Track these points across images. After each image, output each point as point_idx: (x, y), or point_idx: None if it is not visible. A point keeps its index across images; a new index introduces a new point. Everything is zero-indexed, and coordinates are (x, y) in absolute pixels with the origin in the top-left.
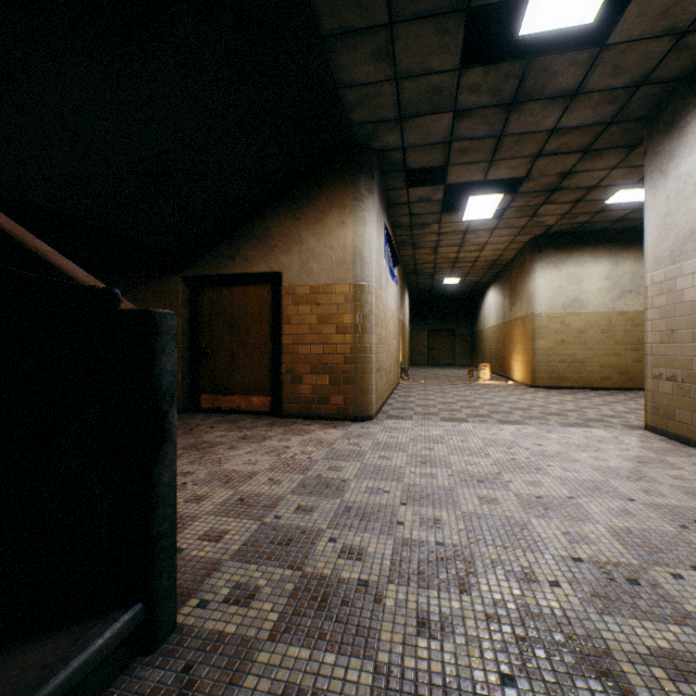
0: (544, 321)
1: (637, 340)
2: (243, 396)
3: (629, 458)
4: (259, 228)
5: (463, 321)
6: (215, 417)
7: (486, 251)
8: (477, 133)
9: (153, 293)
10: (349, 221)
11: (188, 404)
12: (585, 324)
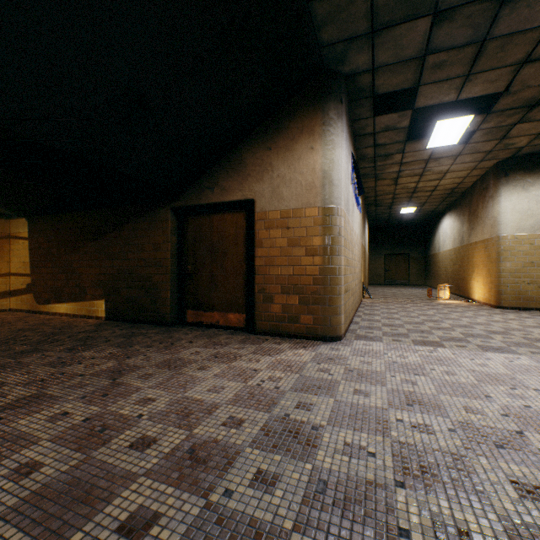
0: (510, 243)
1: None
2: (221, 312)
3: None
4: (234, 160)
5: (417, 246)
6: (197, 330)
7: (446, 180)
8: (457, 40)
9: (148, 222)
10: (318, 146)
11: (176, 317)
12: None
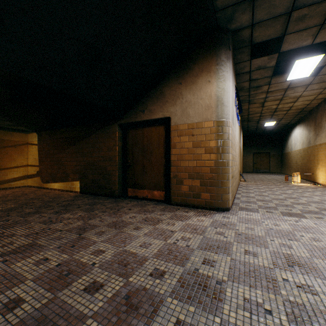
0: None
1: None
2: (149, 190)
3: None
4: (157, 92)
5: (275, 147)
6: (134, 201)
7: (298, 102)
8: None
9: (104, 133)
10: (213, 79)
11: (121, 193)
12: None
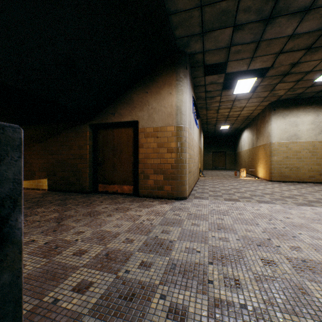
0: (276, 146)
1: None
2: (119, 185)
3: None
4: (127, 98)
5: (230, 147)
6: (105, 196)
7: (244, 111)
8: (246, 40)
9: (75, 132)
10: (174, 92)
11: (92, 188)
12: (300, 148)
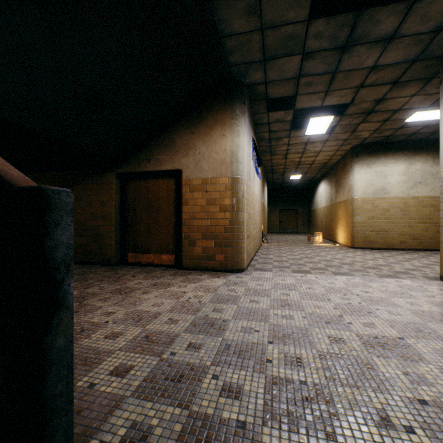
0: (360, 203)
1: (425, 216)
2: (155, 254)
3: (436, 303)
4: (166, 140)
5: (303, 204)
6: (137, 268)
7: (320, 157)
8: (318, 70)
9: (96, 184)
10: (228, 133)
11: (119, 259)
12: (389, 205)
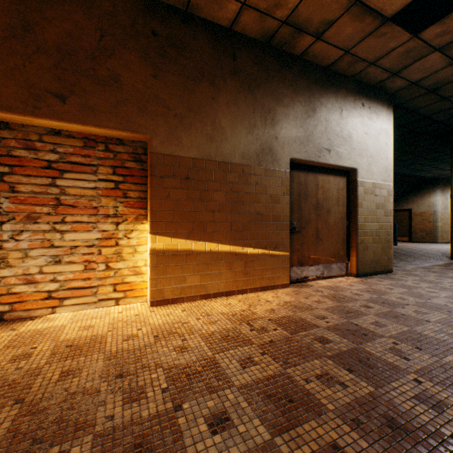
0: None
1: None
2: (400, 237)
3: None
4: (404, 199)
5: None
6: None
7: None
8: None
9: None
10: (430, 196)
11: None
12: None
